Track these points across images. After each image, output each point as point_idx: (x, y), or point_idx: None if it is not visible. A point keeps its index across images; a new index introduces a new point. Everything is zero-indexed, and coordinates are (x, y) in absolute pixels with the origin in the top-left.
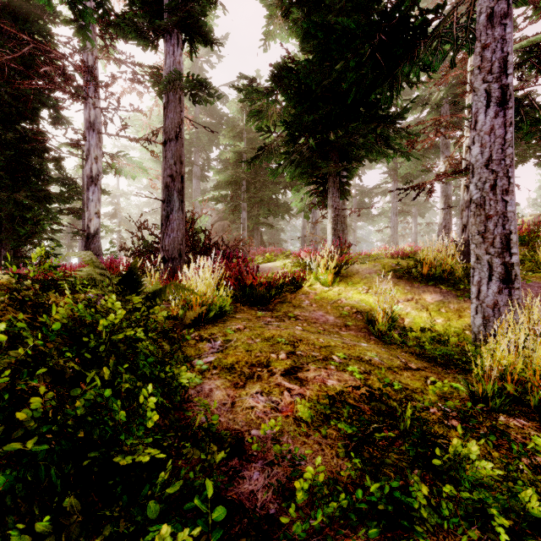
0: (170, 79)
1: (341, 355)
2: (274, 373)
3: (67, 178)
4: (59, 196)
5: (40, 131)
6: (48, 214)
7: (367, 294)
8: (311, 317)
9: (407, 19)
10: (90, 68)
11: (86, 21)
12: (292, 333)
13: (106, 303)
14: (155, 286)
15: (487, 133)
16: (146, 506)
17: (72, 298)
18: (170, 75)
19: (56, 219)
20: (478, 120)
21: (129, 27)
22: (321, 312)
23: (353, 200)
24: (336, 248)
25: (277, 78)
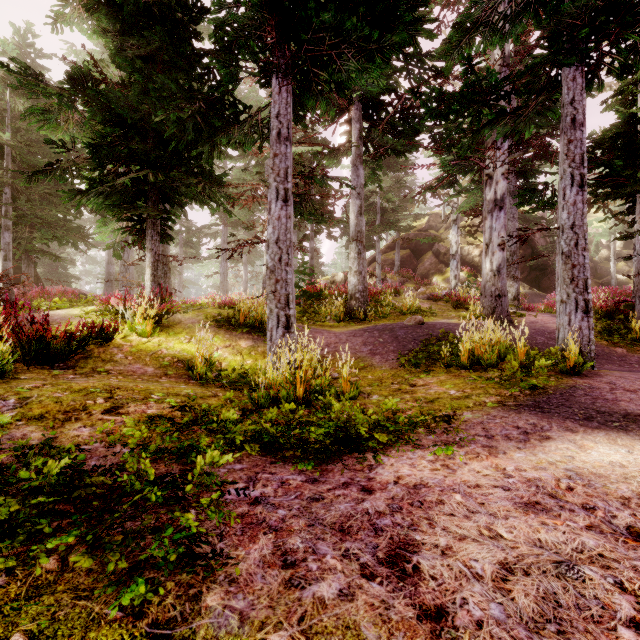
0: None
1: (160, 393)
2: (94, 413)
3: None
4: None
5: None
6: None
7: (189, 343)
8: (127, 369)
9: (224, 99)
10: None
11: None
12: (107, 382)
13: None
14: None
15: (277, 219)
16: (9, 485)
17: None
18: None
19: None
20: (271, 208)
21: None
22: (139, 364)
23: (179, 237)
24: (157, 296)
25: (78, 84)
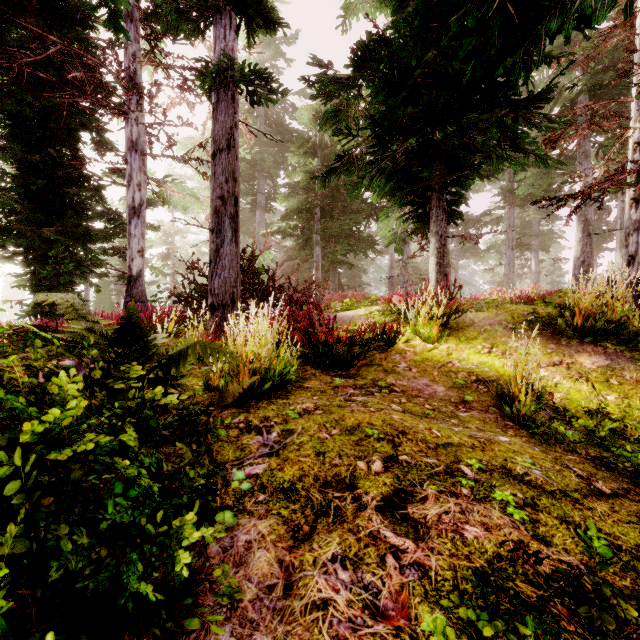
0: (219, 67)
1: (474, 464)
2: (364, 504)
3: (112, 213)
4: (100, 233)
5: (76, 154)
6: (87, 254)
7: (490, 355)
8: (411, 388)
9: None
10: (133, 76)
11: (117, 5)
12: (388, 420)
13: (48, 386)
14: (185, 344)
15: None
16: None
17: (28, 370)
18: (218, 62)
19: (95, 259)
20: None
21: (168, 6)
22: (425, 380)
23: (454, 232)
24: (442, 291)
25: (361, 61)
